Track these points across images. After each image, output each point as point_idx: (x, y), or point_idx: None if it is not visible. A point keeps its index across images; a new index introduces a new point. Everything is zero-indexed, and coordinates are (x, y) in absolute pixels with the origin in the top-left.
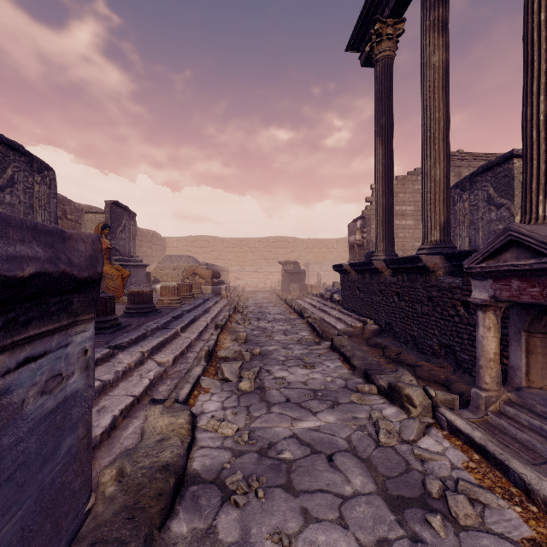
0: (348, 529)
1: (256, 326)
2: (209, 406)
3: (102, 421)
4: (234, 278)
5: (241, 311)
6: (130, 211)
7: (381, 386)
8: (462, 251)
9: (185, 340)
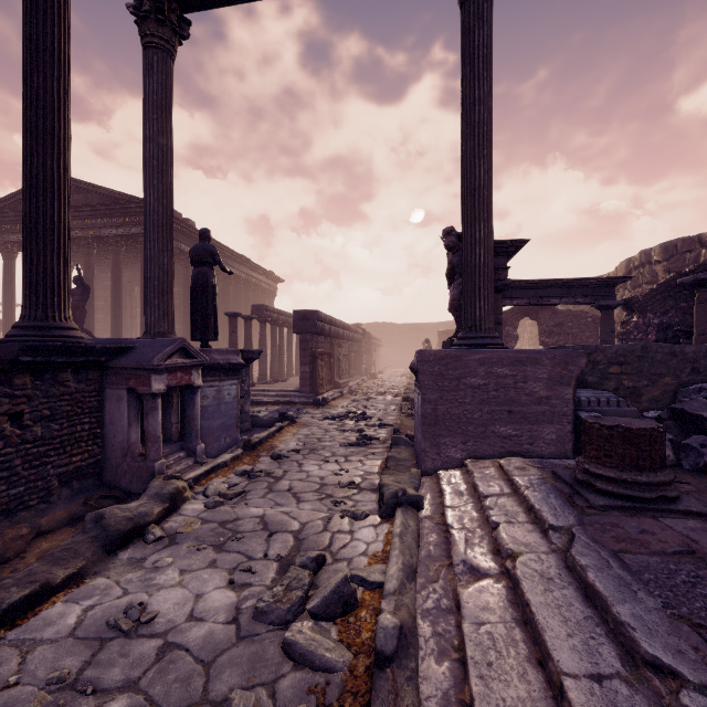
0: (308, 476)
1: None
2: (368, 534)
3: (449, 487)
4: None
5: None
6: None
7: (160, 514)
8: (67, 345)
9: None
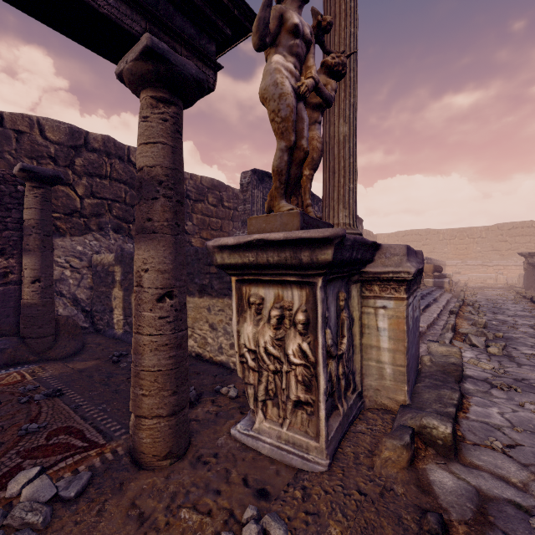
0: None
1: (493, 318)
2: (465, 354)
3: None
4: (452, 272)
5: (471, 304)
6: (359, 218)
7: None
8: None
9: (428, 317)
